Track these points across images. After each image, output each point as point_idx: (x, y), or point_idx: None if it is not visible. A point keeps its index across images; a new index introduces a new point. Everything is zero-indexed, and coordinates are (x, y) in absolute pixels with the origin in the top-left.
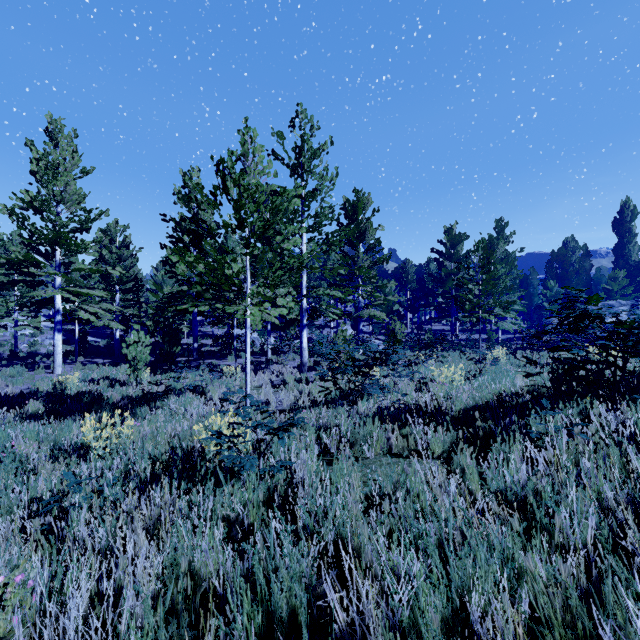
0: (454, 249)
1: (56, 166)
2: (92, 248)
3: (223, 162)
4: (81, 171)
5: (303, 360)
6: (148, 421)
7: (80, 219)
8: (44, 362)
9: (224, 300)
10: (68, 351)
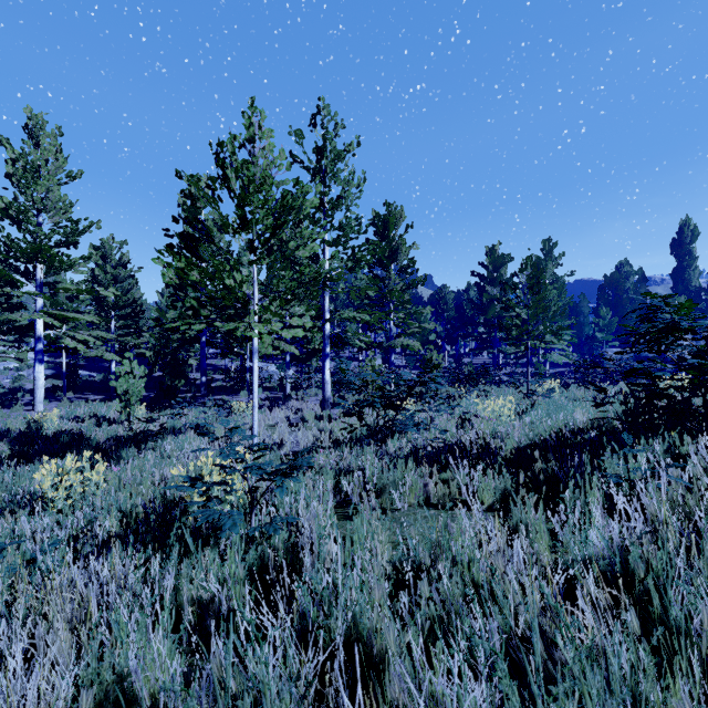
0: (497, 272)
1: (36, 168)
2: (80, 265)
3: (222, 146)
4: (67, 175)
5: (326, 395)
6: (133, 465)
7: (65, 231)
8: (26, 399)
9: (226, 319)
10: (55, 386)
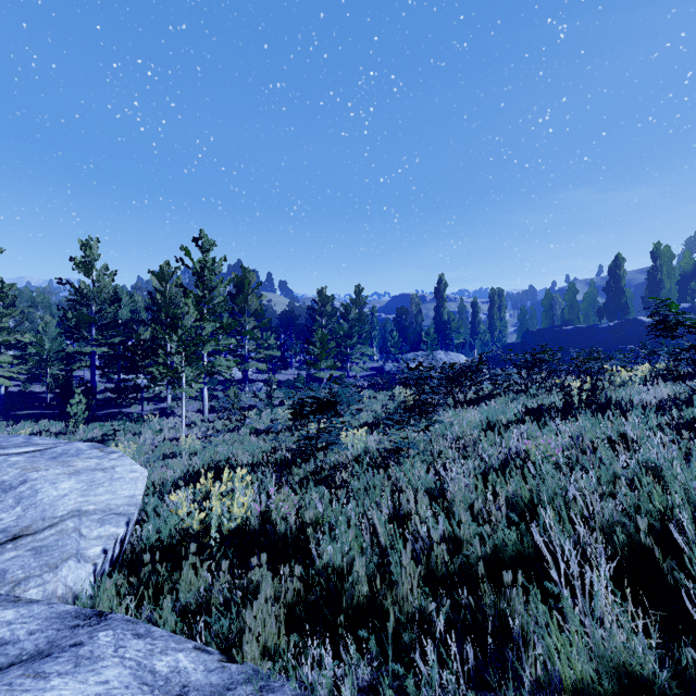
0: (324, 307)
1: None
2: (3, 320)
3: (176, 321)
4: None
5: (205, 406)
6: (125, 449)
7: None
8: None
9: (169, 381)
10: None
